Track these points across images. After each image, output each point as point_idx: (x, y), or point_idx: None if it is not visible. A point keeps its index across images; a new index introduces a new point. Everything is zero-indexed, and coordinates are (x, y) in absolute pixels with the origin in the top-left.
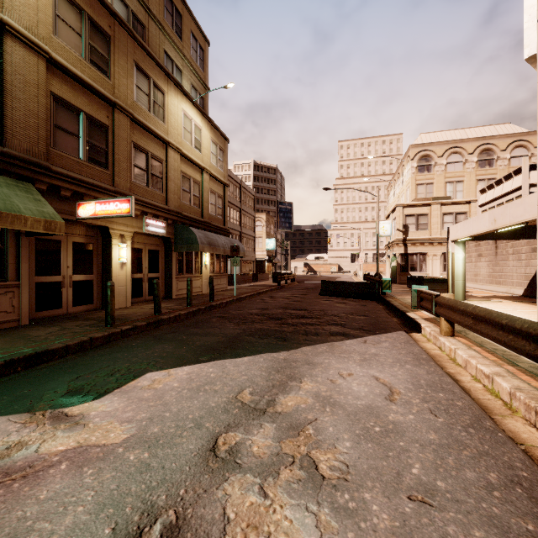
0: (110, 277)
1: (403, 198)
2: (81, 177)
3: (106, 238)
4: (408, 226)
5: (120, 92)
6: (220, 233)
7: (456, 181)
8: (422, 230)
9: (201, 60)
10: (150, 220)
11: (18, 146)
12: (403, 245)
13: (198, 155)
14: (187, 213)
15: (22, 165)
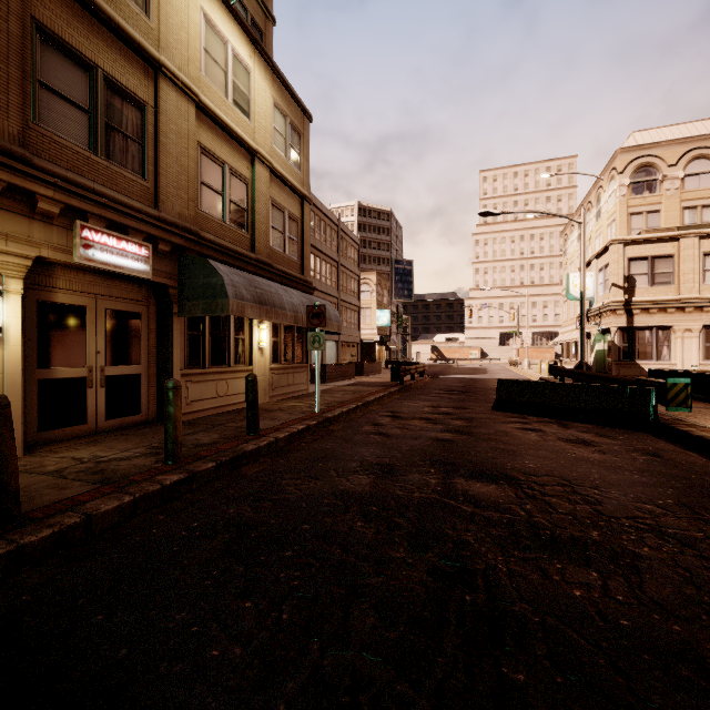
0: None
1: (601, 240)
2: None
3: None
4: (635, 278)
5: None
6: (293, 286)
7: (701, 206)
8: (662, 285)
9: None
10: (96, 234)
11: None
12: (626, 312)
13: (243, 124)
14: (214, 235)
15: None
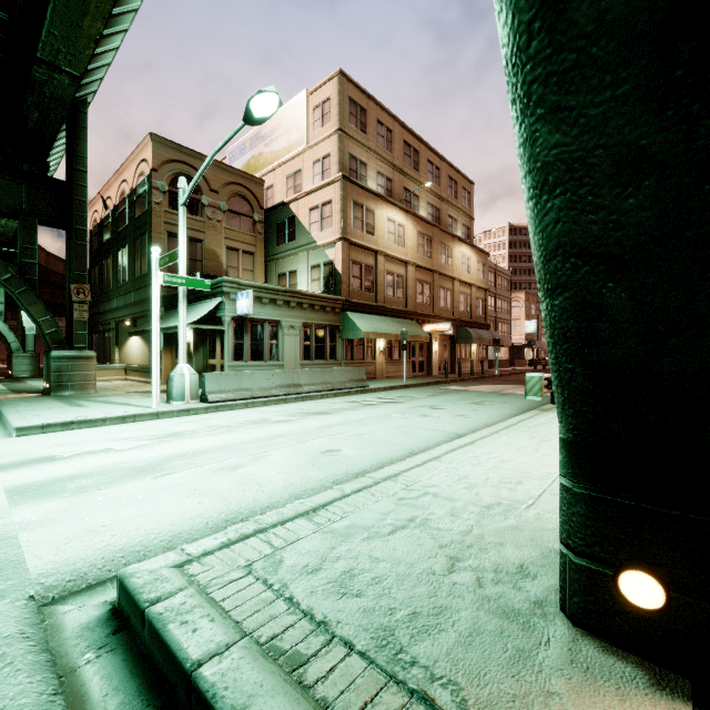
0: (431, 359)
1: None
2: (424, 312)
3: (429, 339)
4: None
5: (435, 263)
6: (483, 328)
7: None
8: None
9: (468, 201)
10: None
11: (409, 306)
12: None
13: (469, 277)
14: (463, 318)
15: (412, 314)
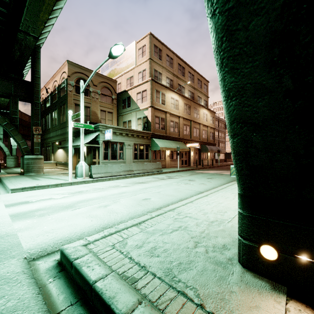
0: (190, 159)
1: None
2: (187, 138)
3: (189, 150)
4: None
5: (192, 117)
6: (213, 145)
7: None
8: None
9: (206, 90)
10: None
11: (180, 136)
12: None
13: (206, 123)
14: (204, 141)
15: (181, 139)
